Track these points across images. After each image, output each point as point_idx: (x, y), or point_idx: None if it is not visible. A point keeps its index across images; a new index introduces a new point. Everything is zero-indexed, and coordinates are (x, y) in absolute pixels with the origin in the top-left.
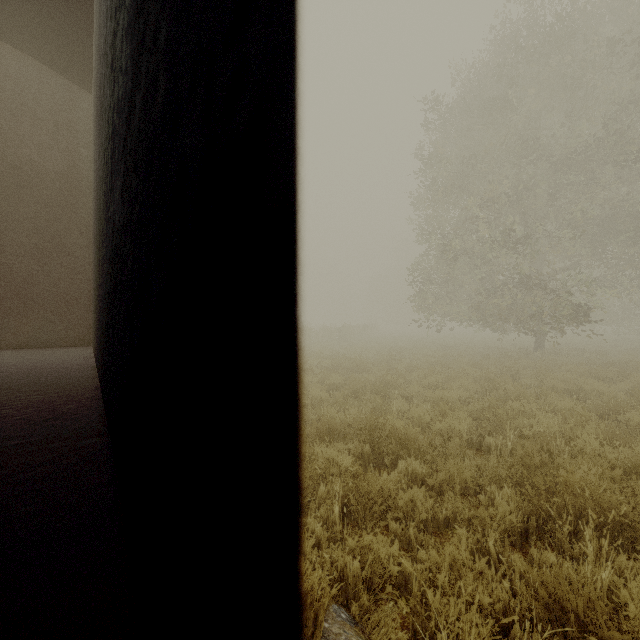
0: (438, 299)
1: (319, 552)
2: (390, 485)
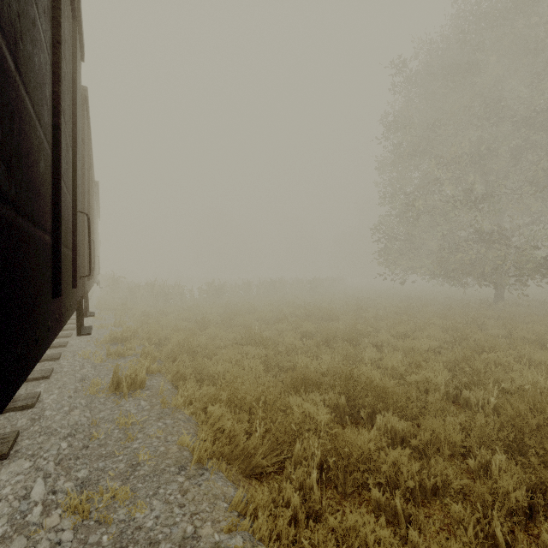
0: (401, 254)
1: (296, 530)
2: (371, 447)
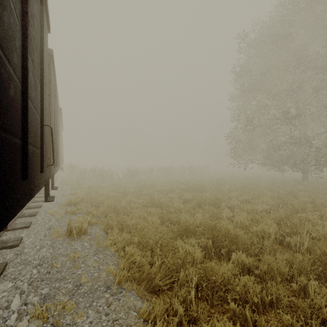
0: (244, 151)
1: None
2: (229, 275)
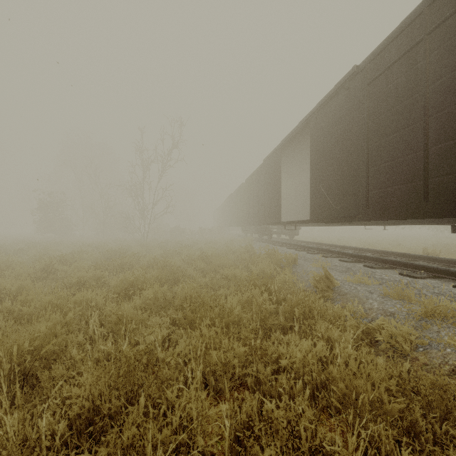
0: None
1: None
2: None
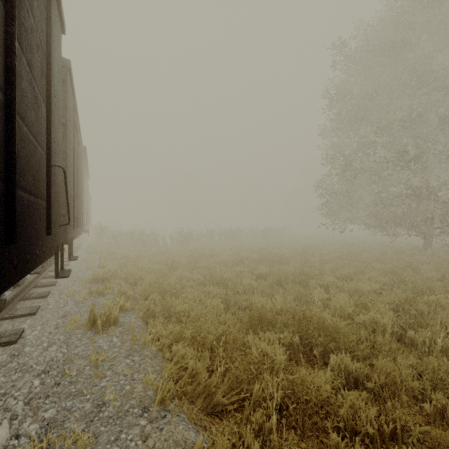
0: (341, 207)
1: None
2: (328, 390)
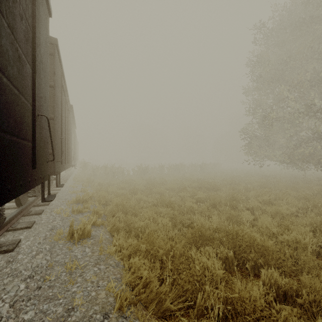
0: (261, 148)
1: None
2: (264, 305)
